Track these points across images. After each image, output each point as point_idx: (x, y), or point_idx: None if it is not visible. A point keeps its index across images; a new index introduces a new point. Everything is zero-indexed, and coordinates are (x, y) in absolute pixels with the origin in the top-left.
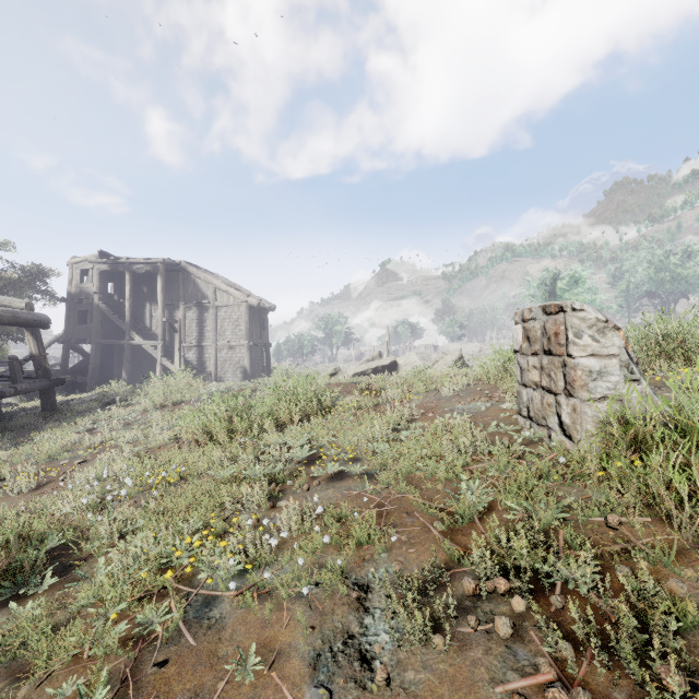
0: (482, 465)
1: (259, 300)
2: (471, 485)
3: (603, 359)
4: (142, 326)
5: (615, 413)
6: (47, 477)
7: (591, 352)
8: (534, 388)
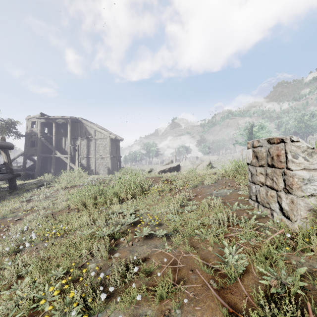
0: (235, 234)
1: (115, 136)
2: (230, 250)
3: (311, 172)
4: (61, 148)
5: None
6: None
7: (303, 167)
8: (261, 185)
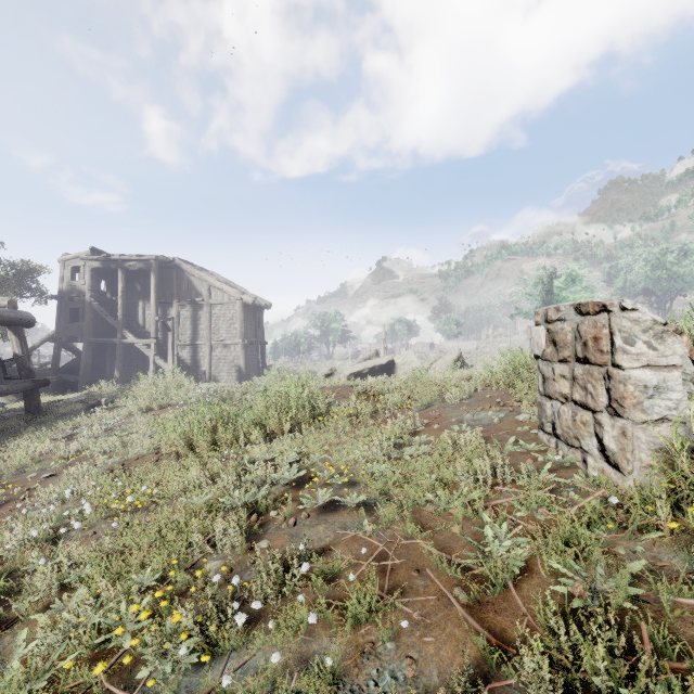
0: (507, 501)
1: (254, 298)
2: (497, 530)
3: (661, 371)
4: (135, 324)
5: (676, 439)
6: (9, 495)
7: (646, 362)
8: (562, 401)
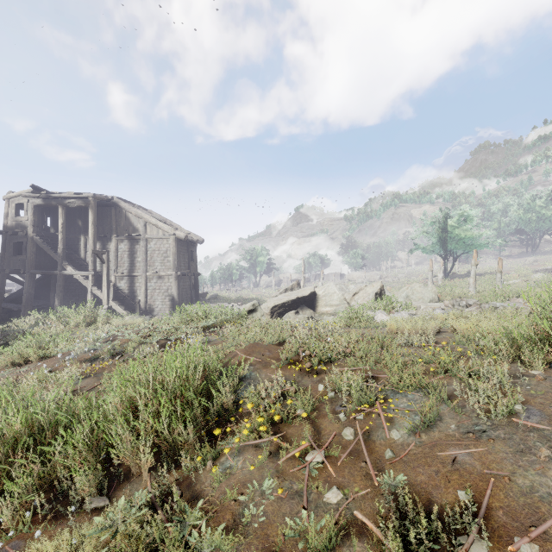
0: None
1: (187, 234)
2: None
3: None
4: (77, 257)
5: None
6: None
7: None
8: None
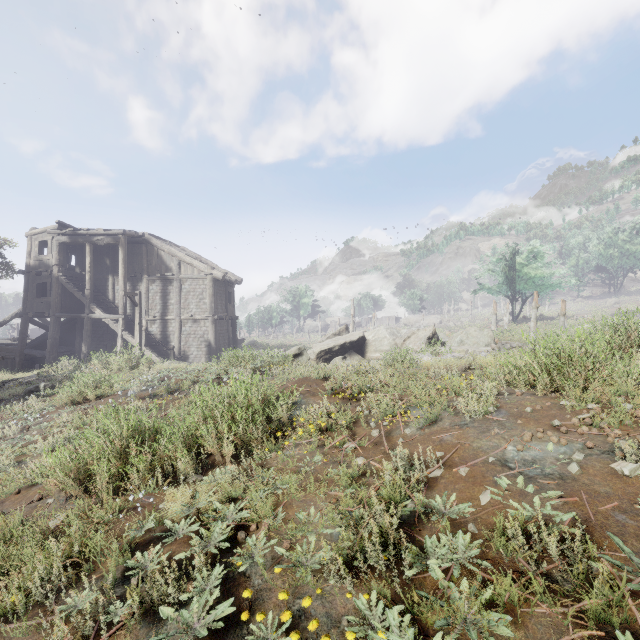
0: None
1: (224, 273)
2: None
3: None
4: (104, 299)
5: None
6: None
7: None
8: None
